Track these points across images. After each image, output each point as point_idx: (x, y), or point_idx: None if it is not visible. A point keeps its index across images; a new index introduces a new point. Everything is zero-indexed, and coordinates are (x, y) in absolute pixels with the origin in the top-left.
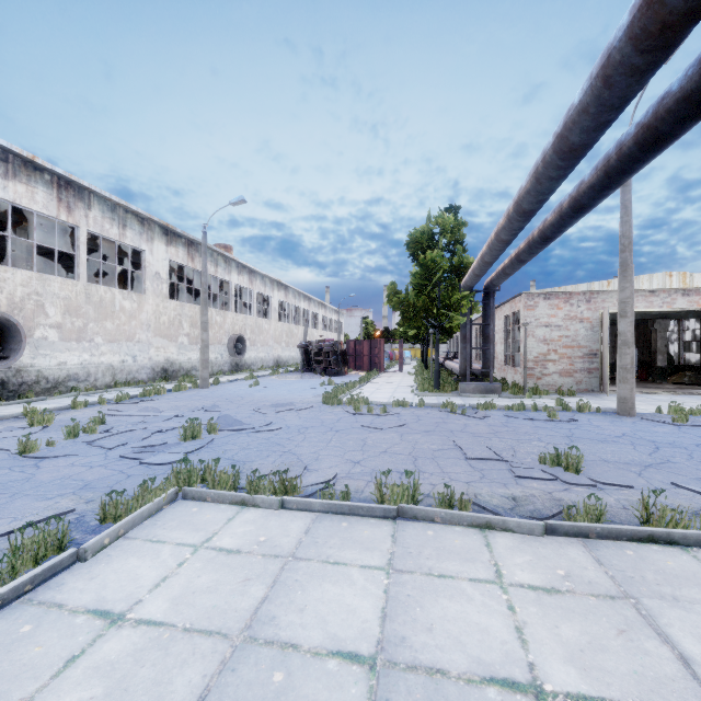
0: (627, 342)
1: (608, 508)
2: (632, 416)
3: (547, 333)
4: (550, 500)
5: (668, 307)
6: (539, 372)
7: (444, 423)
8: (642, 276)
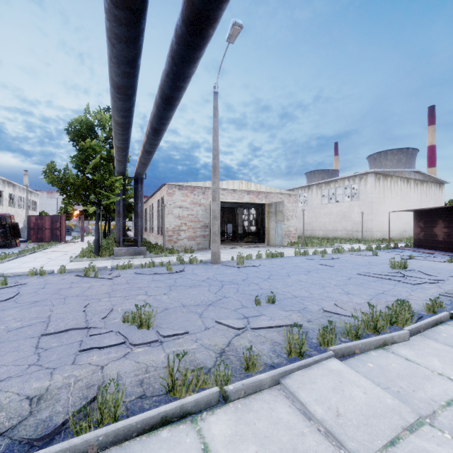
0: (216, 216)
1: (151, 373)
2: (219, 264)
3: (180, 212)
4: (81, 389)
5: (241, 200)
6: (176, 238)
7: (67, 288)
8: (230, 181)
